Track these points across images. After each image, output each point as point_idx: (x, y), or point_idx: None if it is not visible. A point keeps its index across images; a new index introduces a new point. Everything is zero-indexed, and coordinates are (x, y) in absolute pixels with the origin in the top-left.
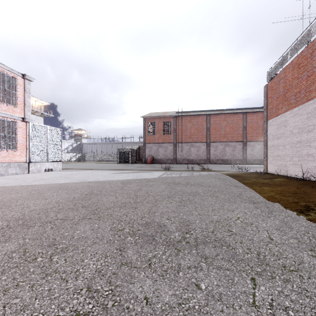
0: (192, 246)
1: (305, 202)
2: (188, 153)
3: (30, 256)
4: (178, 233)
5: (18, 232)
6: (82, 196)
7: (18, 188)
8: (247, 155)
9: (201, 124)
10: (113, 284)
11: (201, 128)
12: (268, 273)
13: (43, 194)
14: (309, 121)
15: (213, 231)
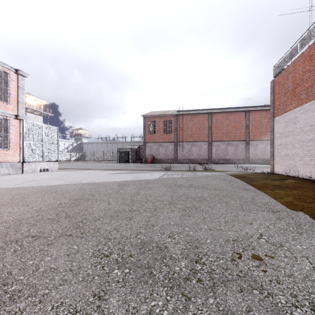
0: (207, 288)
1: None
2: (189, 153)
3: None
4: (185, 262)
5: None
6: (70, 201)
7: (1, 191)
8: (250, 154)
9: (203, 123)
10: None
11: (202, 126)
12: None
13: (26, 199)
14: None
15: (232, 258)
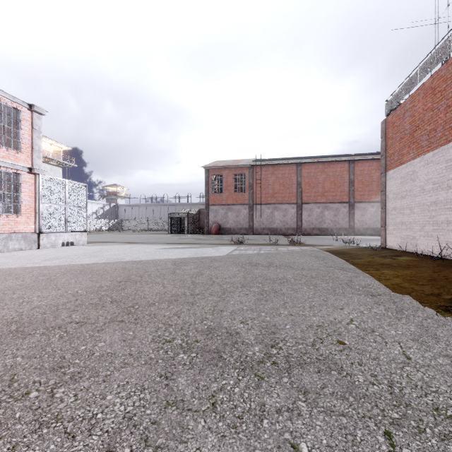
0: (282, 369)
1: (450, 294)
2: (270, 220)
3: (19, 387)
4: (260, 347)
5: (7, 344)
6: (113, 284)
7: (19, 271)
8: (355, 222)
9: (289, 178)
10: (151, 443)
11: (288, 183)
12: (412, 423)
13: (55, 281)
14: (450, 173)
15: (313, 343)
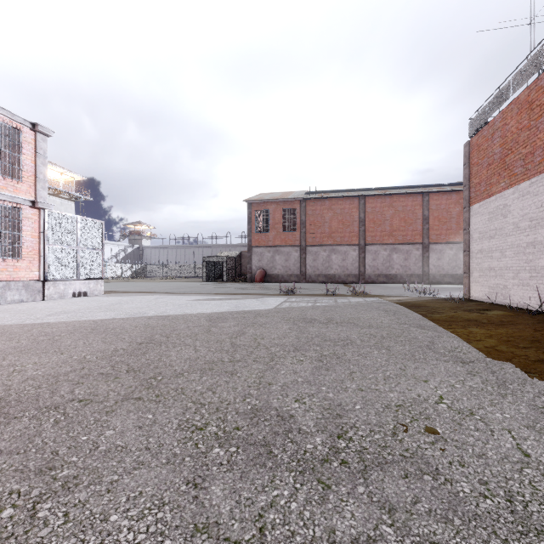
0: (355, 473)
1: None
2: (326, 264)
3: None
4: (322, 438)
5: None
6: (131, 346)
7: (15, 330)
8: (430, 267)
9: (350, 213)
10: None
11: (349, 219)
12: None
13: (59, 342)
14: None
15: (394, 431)
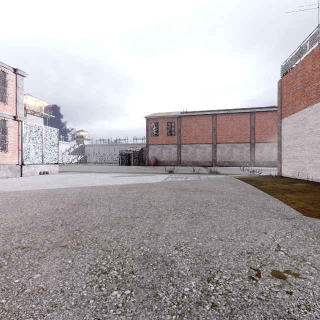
0: (223, 316)
1: None
2: (193, 155)
3: None
4: (196, 281)
5: None
6: (67, 207)
7: None
8: (255, 157)
9: (207, 125)
10: None
11: (206, 128)
12: None
13: (22, 204)
14: None
15: (249, 275)
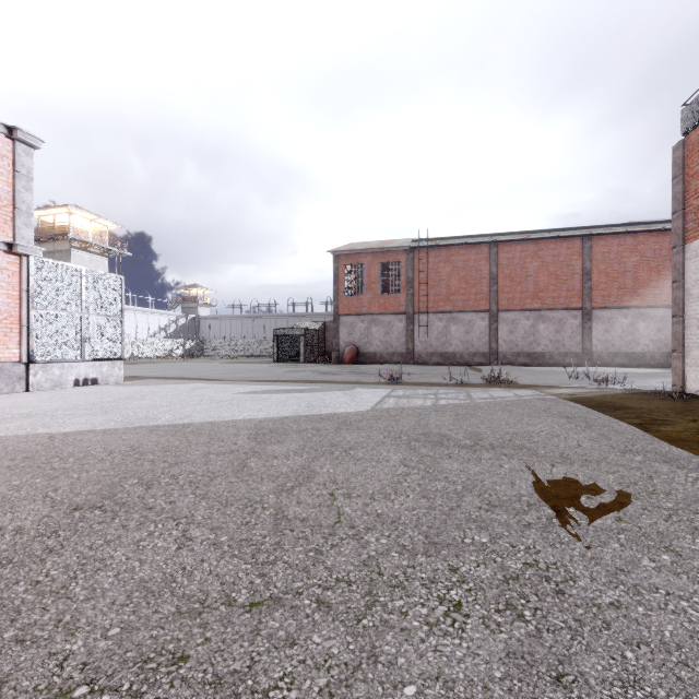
0: None
1: None
2: (443, 339)
3: None
4: None
5: None
6: (44, 520)
7: None
8: (594, 343)
9: (476, 267)
10: None
11: (475, 276)
12: None
13: None
14: None
15: None
